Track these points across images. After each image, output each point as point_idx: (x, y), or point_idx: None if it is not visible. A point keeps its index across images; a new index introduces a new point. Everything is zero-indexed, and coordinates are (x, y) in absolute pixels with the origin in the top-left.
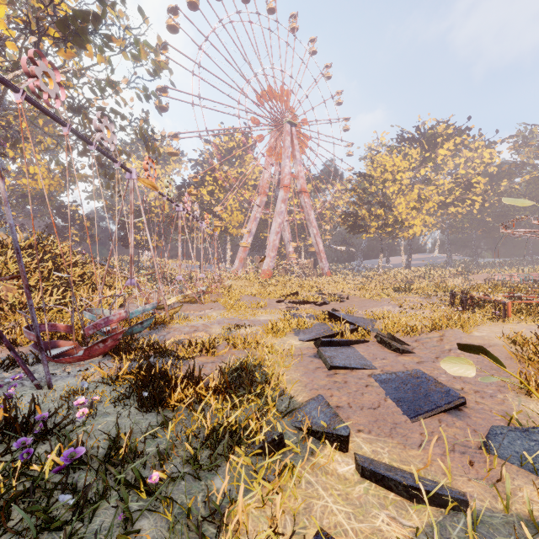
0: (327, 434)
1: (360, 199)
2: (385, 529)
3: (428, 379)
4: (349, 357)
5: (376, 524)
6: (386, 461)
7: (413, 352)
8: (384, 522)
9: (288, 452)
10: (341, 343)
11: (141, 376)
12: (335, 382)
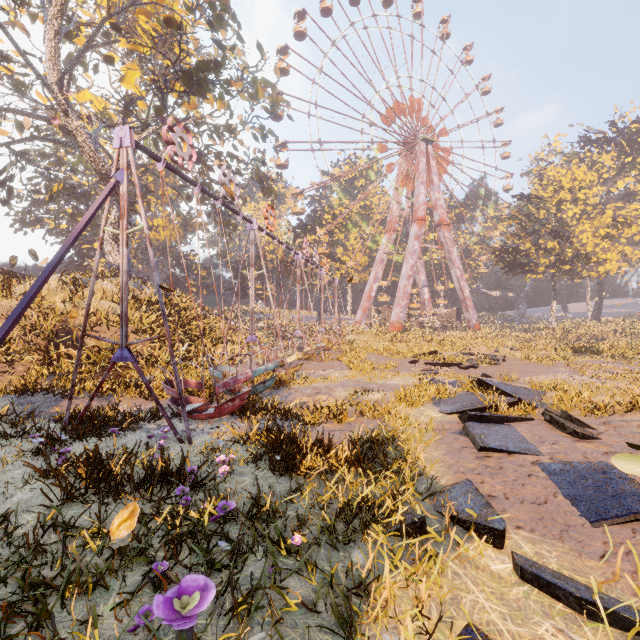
0: (477, 525)
1: (523, 228)
2: (549, 639)
3: (619, 476)
4: (505, 438)
5: (537, 631)
6: (553, 567)
7: (600, 438)
8: (548, 632)
9: (430, 538)
10: (495, 419)
11: (272, 440)
12: (487, 467)
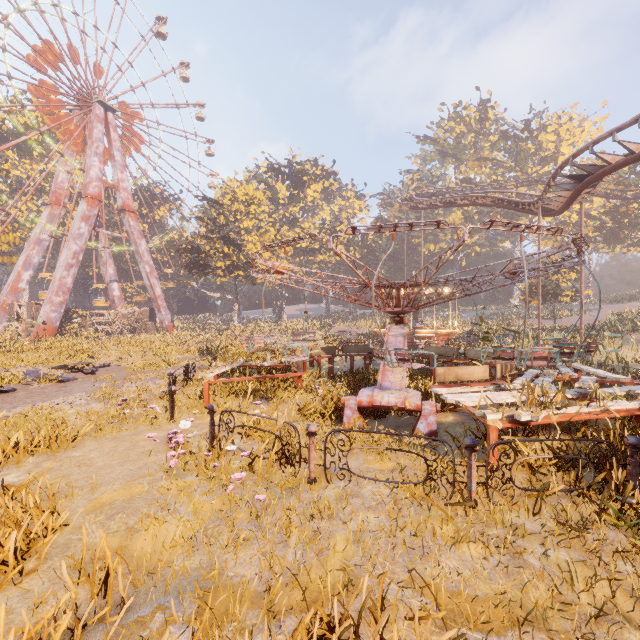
0: None
1: (210, 231)
2: None
3: None
4: None
5: None
6: None
7: None
8: None
9: None
10: None
11: None
12: None
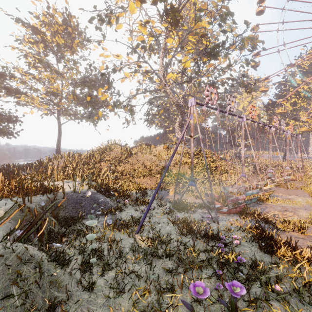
0: None
1: None
2: None
3: None
4: None
5: None
6: None
7: None
8: None
9: None
10: None
11: (259, 234)
12: None
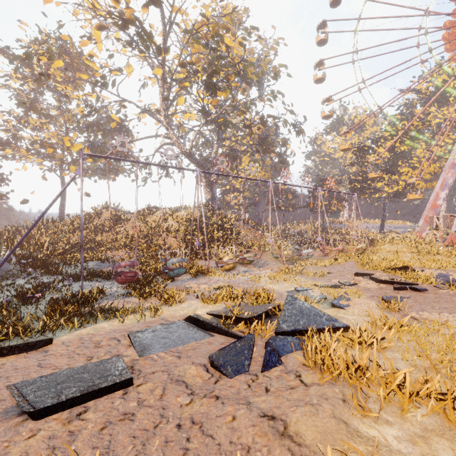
0: None
1: None
2: None
3: (96, 384)
4: (164, 337)
5: None
6: None
7: (226, 374)
8: None
9: None
10: (207, 326)
11: (74, 294)
12: (97, 343)
